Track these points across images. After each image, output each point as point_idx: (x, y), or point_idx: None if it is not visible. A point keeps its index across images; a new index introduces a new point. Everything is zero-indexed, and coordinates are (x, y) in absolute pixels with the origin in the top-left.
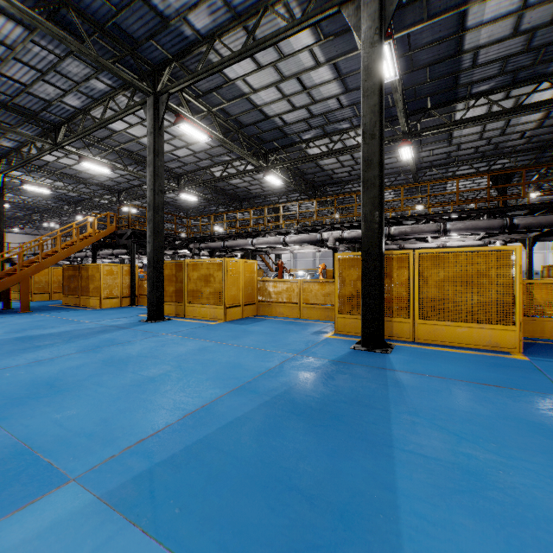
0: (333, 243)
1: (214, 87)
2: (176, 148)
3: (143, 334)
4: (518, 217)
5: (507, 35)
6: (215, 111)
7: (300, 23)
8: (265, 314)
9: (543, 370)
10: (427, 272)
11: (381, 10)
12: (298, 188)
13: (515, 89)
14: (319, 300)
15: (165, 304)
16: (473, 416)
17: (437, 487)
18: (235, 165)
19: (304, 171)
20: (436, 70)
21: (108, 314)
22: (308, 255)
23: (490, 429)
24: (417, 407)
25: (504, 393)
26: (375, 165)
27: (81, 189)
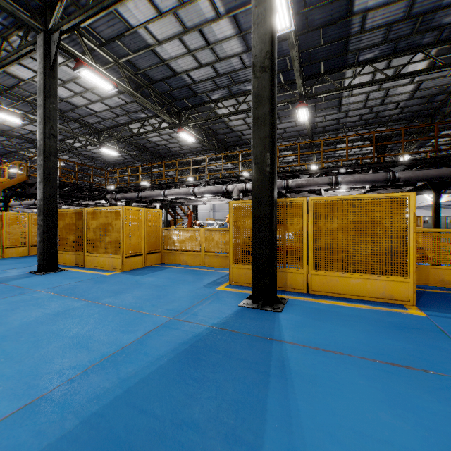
0: (238, 194)
1: (117, 35)
2: (91, 101)
3: (9, 292)
4: (400, 171)
5: None
6: (123, 63)
7: None
8: (170, 262)
9: (448, 332)
10: (321, 221)
11: None
12: (211, 147)
13: (395, 58)
14: (220, 248)
15: (65, 253)
16: None
17: None
18: (152, 123)
19: (216, 131)
20: (329, 33)
21: (3, 264)
22: (224, 207)
23: None
24: (307, 431)
25: (420, 383)
26: (266, 101)
27: (5, 142)
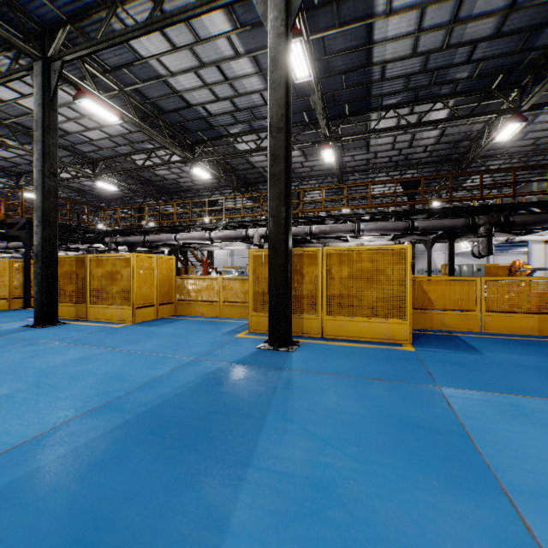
0: (259, 240)
1: (124, 63)
2: (87, 128)
3: (16, 343)
4: (418, 220)
5: (408, 54)
6: (129, 91)
7: (209, 3)
8: (184, 314)
9: (424, 360)
10: (334, 269)
11: (287, 2)
12: (229, 184)
13: (417, 106)
14: (239, 298)
15: (63, 305)
16: (347, 416)
17: (277, 514)
18: (160, 154)
19: (235, 167)
20: (351, 78)
21: None
22: (244, 252)
23: (358, 429)
24: (296, 411)
25: (384, 387)
26: (281, 159)
27: None
